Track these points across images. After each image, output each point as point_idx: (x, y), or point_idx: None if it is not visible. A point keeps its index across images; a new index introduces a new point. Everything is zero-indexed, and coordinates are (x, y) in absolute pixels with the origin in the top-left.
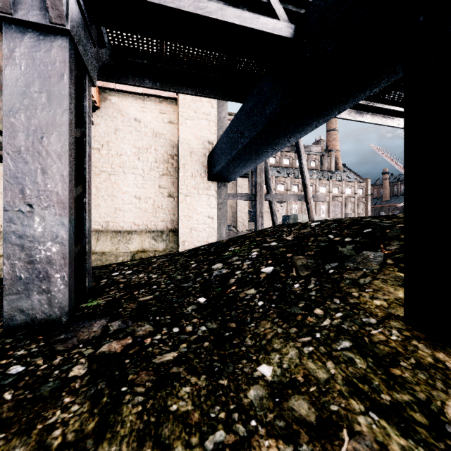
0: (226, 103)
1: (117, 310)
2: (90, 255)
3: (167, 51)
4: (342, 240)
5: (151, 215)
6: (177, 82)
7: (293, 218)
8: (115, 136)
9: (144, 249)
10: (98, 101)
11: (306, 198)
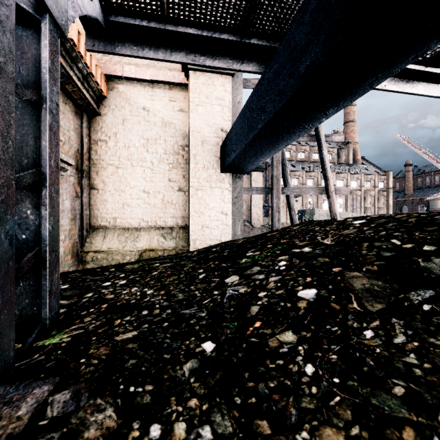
0: (241, 87)
1: (77, 361)
2: (56, 268)
3: (169, 6)
4: (418, 249)
5: (161, 210)
6: (184, 51)
7: (309, 213)
8: (123, 127)
9: (152, 248)
10: (105, 90)
11: (327, 191)
